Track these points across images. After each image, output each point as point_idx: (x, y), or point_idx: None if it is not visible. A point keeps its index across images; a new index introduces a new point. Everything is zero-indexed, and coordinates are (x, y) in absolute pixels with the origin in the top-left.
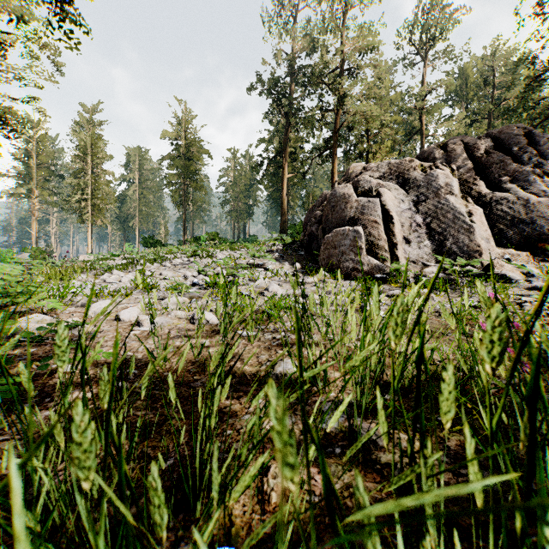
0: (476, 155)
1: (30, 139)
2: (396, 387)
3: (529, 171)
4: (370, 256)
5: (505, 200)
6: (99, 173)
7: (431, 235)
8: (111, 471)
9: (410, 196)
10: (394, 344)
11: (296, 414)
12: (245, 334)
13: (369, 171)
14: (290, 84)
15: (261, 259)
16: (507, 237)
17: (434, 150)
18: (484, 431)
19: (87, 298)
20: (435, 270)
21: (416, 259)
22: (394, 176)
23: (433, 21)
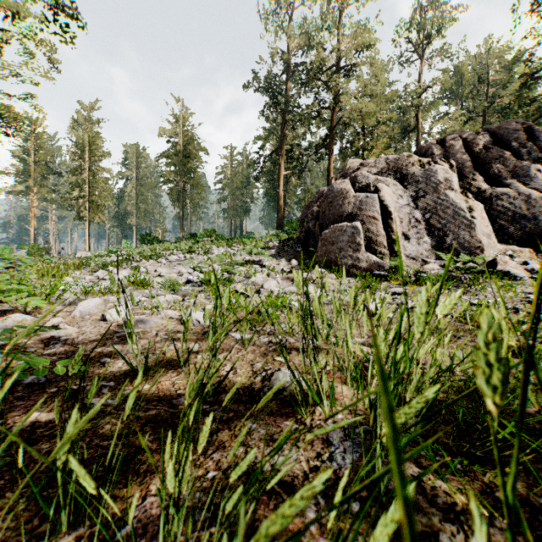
0: (475, 151)
1: (28, 136)
2: (509, 498)
3: (530, 166)
4: (368, 253)
5: (506, 195)
6: (96, 170)
7: (430, 231)
8: (48, 541)
9: (408, 192)
10: (489, 405)
11: (298, 447)
12: (239, 337)
13: (366, 167)
14: (286, 82)
15: (257, 256)
16: (508, 233)
17: (432, 146)
18: (539, 475)
19: (75, 296)
20: (435, 267)
21: (415, 255)
22: (392, 171)
23: (429, 19)
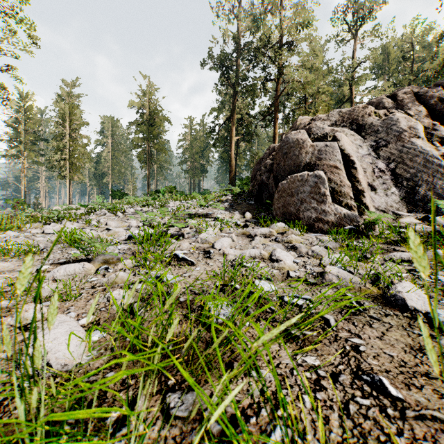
0: (429, 103)
1: (20, 109)
2: None
3: None
4: (336, 205)
5: None
6: (75, 137)
7: (397, 181)
8: None
9: (367, 142)
10: None
11: None
12: None
13: (319, 121)
14: (237, 59)
15: (210, 208)
16: None
17: (383, 100)
18: None
19: None
20: (414, 221)
21: (384, 208)
22: (346, 123)
23: (361, 3)
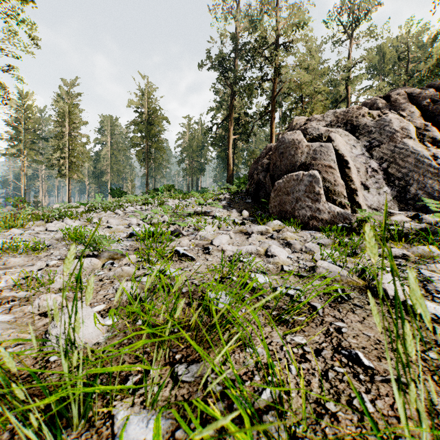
0: (421, 104)
1: (19, 108)
2: None
3: None
4: (329, 203)
5: None
6: (75, 136)
7: (389, 181)
8: None
9: (361, 142)
10: None
11: None
12: None
13: (314, 121)
14: (235, 59)
15: (208, 207)
16: None
17: (377, 101)
18: None
19: None
20: (405, 219)
21: (377, 206)
22: (341, 124)
23: (357, 4)
